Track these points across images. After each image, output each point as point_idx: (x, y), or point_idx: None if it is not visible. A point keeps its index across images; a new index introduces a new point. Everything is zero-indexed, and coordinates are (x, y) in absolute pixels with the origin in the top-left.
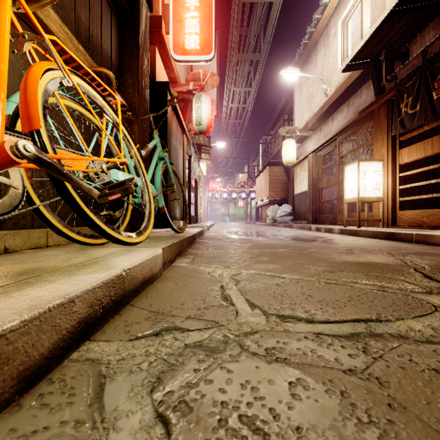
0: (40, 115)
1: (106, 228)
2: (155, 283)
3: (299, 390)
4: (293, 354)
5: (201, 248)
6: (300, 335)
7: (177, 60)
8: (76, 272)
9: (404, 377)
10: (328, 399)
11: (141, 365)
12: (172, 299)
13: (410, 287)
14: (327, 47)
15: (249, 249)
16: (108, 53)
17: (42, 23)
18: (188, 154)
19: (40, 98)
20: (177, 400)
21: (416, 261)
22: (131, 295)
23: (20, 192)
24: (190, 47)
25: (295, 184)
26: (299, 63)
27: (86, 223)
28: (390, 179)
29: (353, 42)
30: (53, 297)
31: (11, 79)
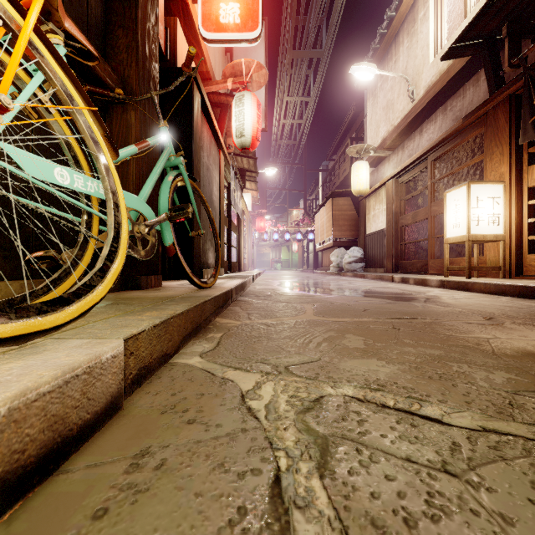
0: None
1: None
2: (75, 458)
3: None
4: None
5: (238, 314)
6: None
7: (208, 40)
8: None
9: None
10: None
11: None
12: None
13: None
14: (413, 36)
15: (318, 316)
16: None
17: None
18: (227, 180)
19: None
20: None
21: None
22: None
23: None
24: (227, 20)
25: (368, 221)
26: (373, 62)
27: None
28: (513, 208)
29: (450, 25)
30: None
31: None
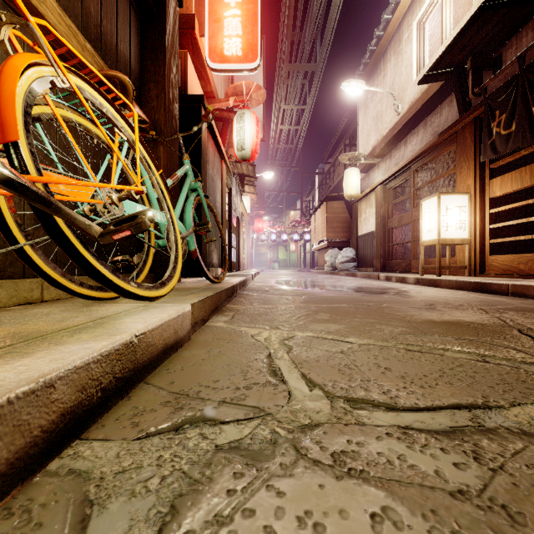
0: (19, 123)
1: (114, 278)
2: (181, 350)
3: (387, 529)
4: (373, 463)
5: (243, 302)
6: (379, 431)
7: (213, 69)
8: (67, 339)
9: None
10: None
11: (150, 482)
12: (203, 373)
13: (518, 355)
14: (399, 55)
15: (303, 303)
16: (126, 57)
17: (36, 11)
18: (228, 186)
19: (21, 100)
20: None
21: (519, 320)
22: (146, 369)
23: None
24: (230, 52)
25: (360, 223)
26: (364, 75)
27: (86, 272)
28: (477, 216)
29: (430, 48)
30: (18, 381)
31: None
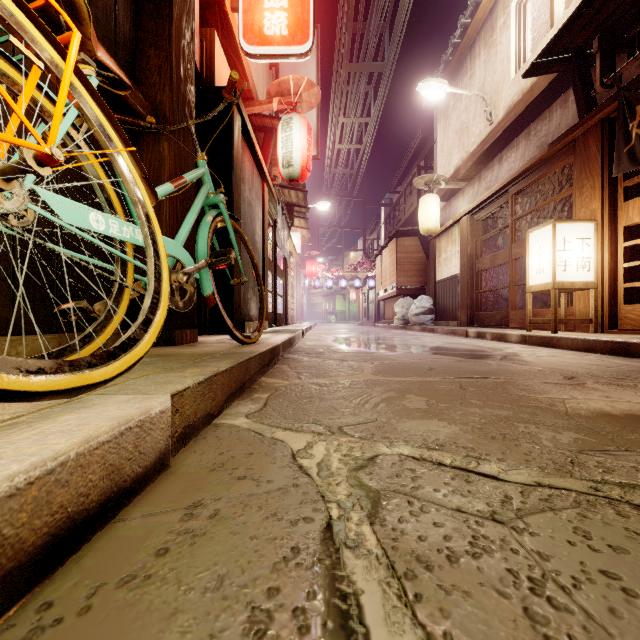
0: None
1: None
2: (129, 509)
3: None
4: None
5: (286, 374)
6: None
7: (250, 55)
8: None
9: None
10: None
11: None
12: (133, 638)
13: None
14: (491, 47)
15: (377, 375)
16: (107, 1)
17: None
18: (272, 217)
19: None
20: None
21: None
22: None
23: None
24: (273, 31)
25: (439, 265)
26: (445, 77)
27: None
28: (606, 251)
29: (535, 36)
30: None
31: None
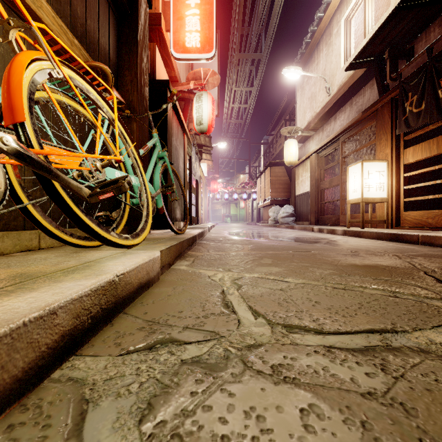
0: (25, 107)
1: (99, 230)
2: (151, 288)
3: (312, 419)
4: (303, 372)
5: (201, 250)
6: (309, 349)
7: (177, 59)
8: (63, 278)
9: (433, 402)
10: (348, 431)
11: (131, 386)
12: (170, 306)
13: (422, 292)
14: (330, 46)
15: (251, 251)
16: (105, 50)
17: (35, 15)
18: (189, 154)
19: (26, 89)
20: (170, 433)
21: (425, 264)
22: (125, 302)
23: (2, 190)
24: (191, 45)
25: (297, 185)
26: (301, 62)
27: (77, 225)
28: (394, 179)
29: (355, 41)
30: (30, 309)
31: (1, 73)
